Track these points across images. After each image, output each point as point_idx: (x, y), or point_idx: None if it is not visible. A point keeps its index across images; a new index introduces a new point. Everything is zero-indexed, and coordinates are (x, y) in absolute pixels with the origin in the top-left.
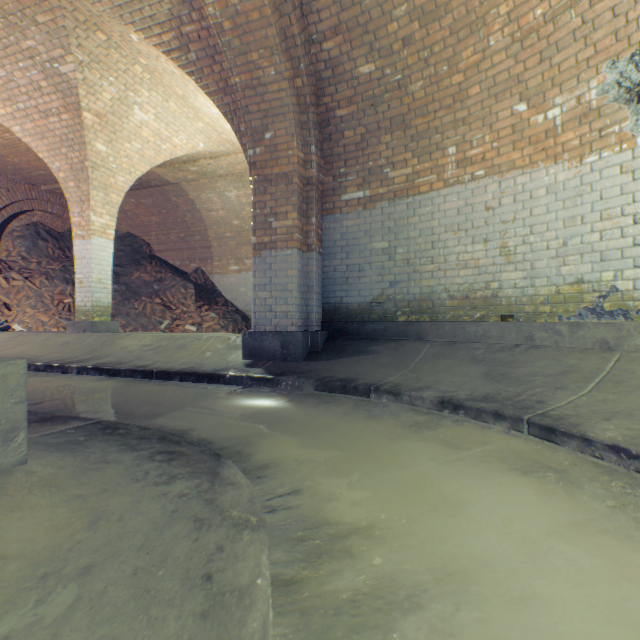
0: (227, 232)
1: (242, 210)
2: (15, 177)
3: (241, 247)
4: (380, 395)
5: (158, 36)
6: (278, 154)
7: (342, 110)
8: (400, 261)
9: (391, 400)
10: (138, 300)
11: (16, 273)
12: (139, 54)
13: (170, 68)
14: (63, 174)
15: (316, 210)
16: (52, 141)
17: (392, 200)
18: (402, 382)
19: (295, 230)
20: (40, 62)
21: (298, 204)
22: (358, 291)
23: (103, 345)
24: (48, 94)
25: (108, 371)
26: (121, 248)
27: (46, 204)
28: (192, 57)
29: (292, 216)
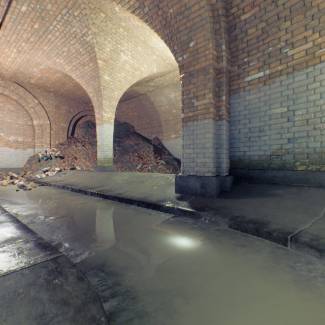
0: (169, 117)
1: (177, 104)
2: (80, 101)
3: (177, 124)
4: (298, 246)
5: (128, 3)
6: (198, 55)
7: (246, 14)
8: (299, 121)
9: (313, 254)
10: (127, 154)
11: (79, 143)
12: (120, 20)
13: (136, 23)
14: (92, 94)
15: (225, 91)
16: (87, 79)
17: (291, 73)
18: (321, 234)
19: (210, 106)
20: (78, 38)
21: (212, 87)
22: (258, 147)
23: (106, 179)
24: (83, 55)
25: (103, 195)
26: (121, 129)
27: (91, 112)
28: (146, 10)
29: (208, 96)
